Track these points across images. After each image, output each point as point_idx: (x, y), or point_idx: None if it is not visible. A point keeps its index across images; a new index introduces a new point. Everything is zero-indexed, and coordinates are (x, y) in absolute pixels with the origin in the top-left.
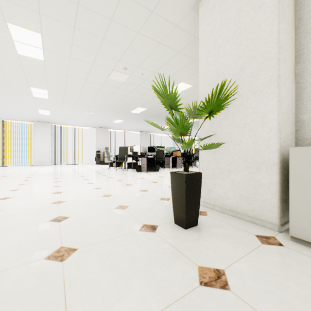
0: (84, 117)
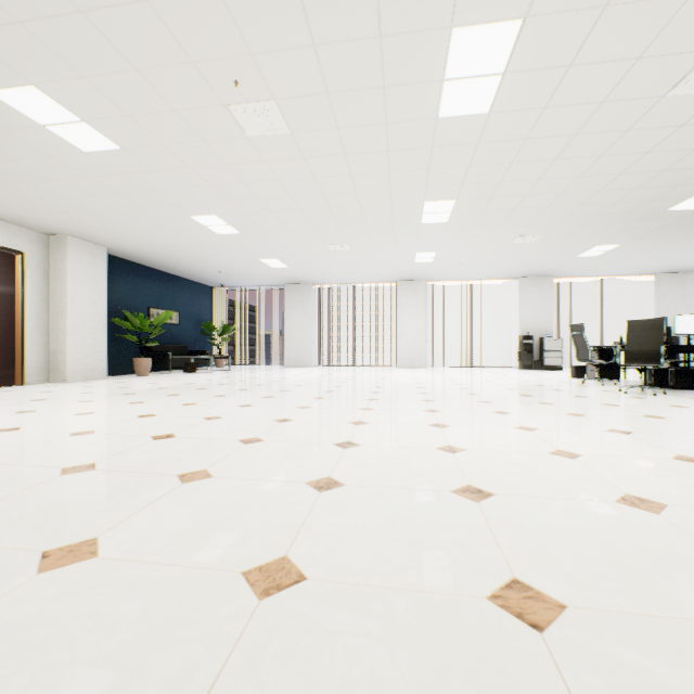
0: (504, 255)
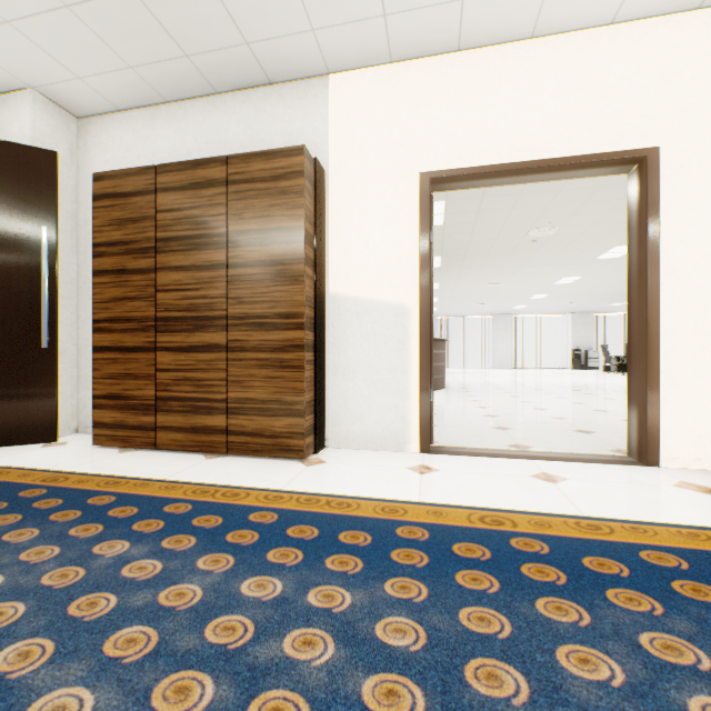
0: (565, 306)
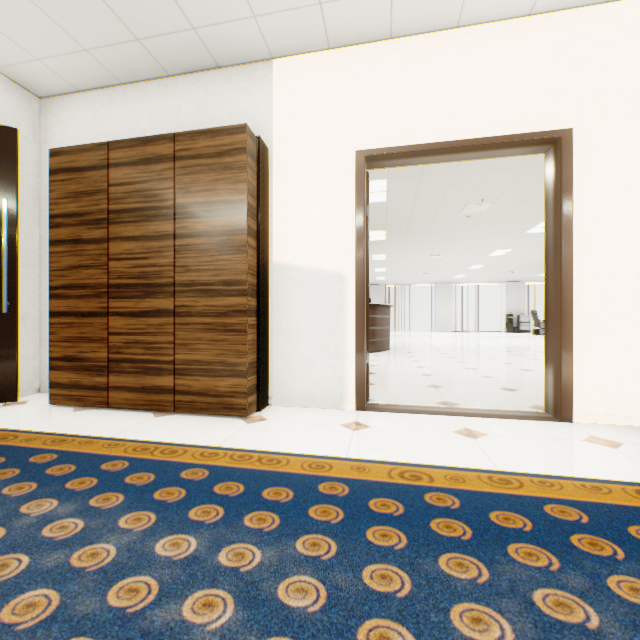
0: (499, 275)
